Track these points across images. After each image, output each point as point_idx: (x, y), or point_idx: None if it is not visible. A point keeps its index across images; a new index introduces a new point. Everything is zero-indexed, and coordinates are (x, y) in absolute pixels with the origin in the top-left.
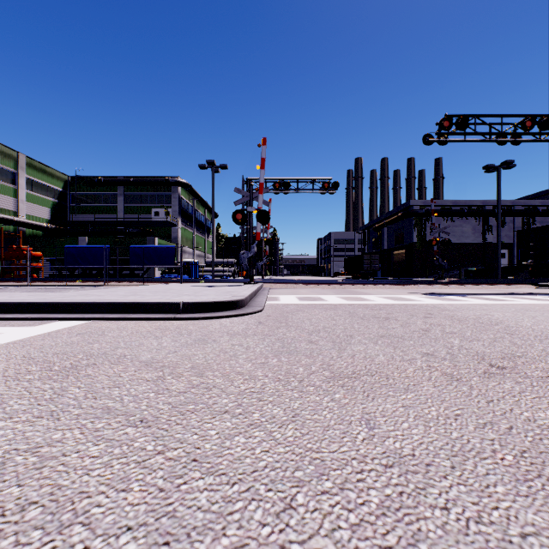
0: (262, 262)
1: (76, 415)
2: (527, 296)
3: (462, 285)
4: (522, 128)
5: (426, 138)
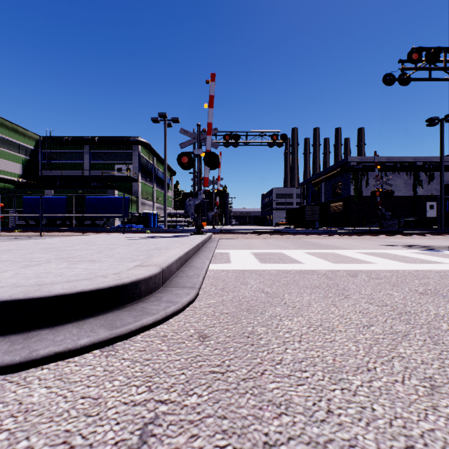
0: (213, 213)
1: None
2: None
3: (424, 235)
4: None
5: (387, 78)
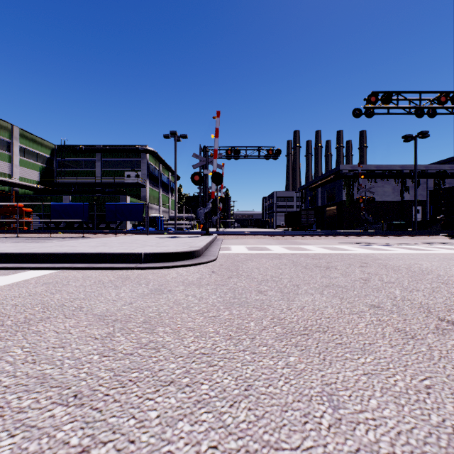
0: (217, 217)
1: (5, 387)
2: (445, 246)
3: (386, 236)
4: (438, 102)
5: (356, 111)
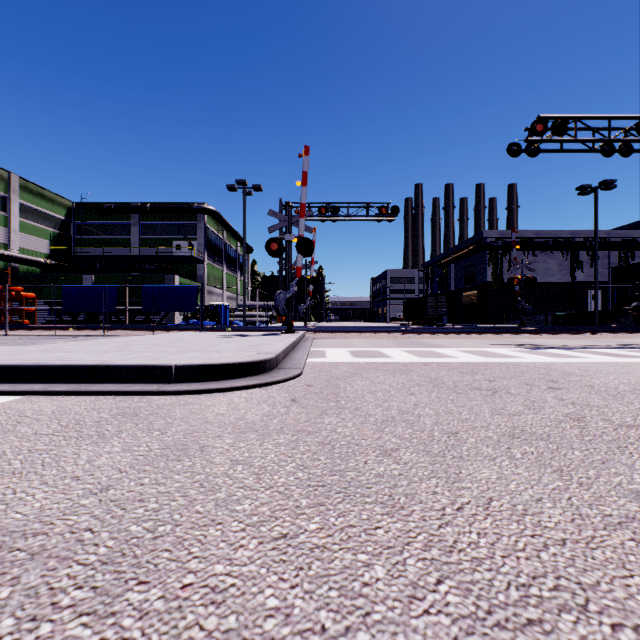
0: (305, 306)
1: None
2: None
3: (557, 334)
4: (637, 133)
5: (512, 148)
